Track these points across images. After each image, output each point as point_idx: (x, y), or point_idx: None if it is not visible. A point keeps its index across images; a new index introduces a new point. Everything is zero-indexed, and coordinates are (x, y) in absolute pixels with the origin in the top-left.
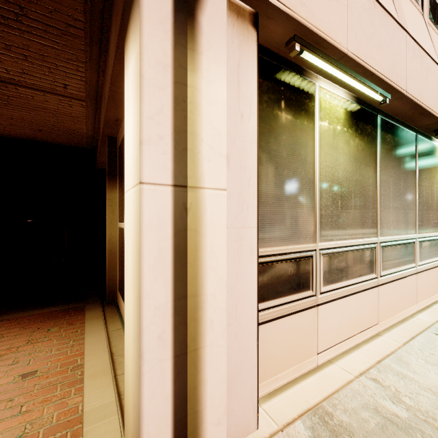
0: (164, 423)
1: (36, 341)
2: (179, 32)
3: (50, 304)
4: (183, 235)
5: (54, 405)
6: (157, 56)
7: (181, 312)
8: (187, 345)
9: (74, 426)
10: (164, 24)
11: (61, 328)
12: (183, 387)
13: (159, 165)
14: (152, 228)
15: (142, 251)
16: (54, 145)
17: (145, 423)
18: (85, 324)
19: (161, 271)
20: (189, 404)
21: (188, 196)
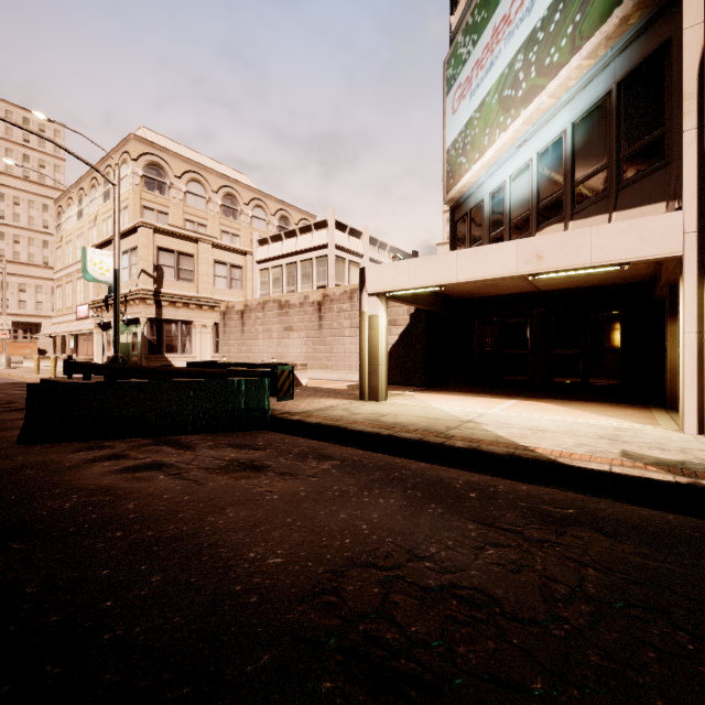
0: (693, 406)
1: (624, 410)
2: (700, 283)
3: (622, 403)
4: (702, 348)
5: (644, 420)
6: (690, 294)
7: (700, 373)
8: (703, 385)
9: (655, 423)
10: (693, 283)
11: (636, 410)
12: (702, 398)
13: (691, 327)
14: (688, 346)
15: (684, 353)
16: (612, 285)
17: (685, 403)
18: (652, 411)
19: (691, 359)
20: (704, 405)
21: (704, 336)
